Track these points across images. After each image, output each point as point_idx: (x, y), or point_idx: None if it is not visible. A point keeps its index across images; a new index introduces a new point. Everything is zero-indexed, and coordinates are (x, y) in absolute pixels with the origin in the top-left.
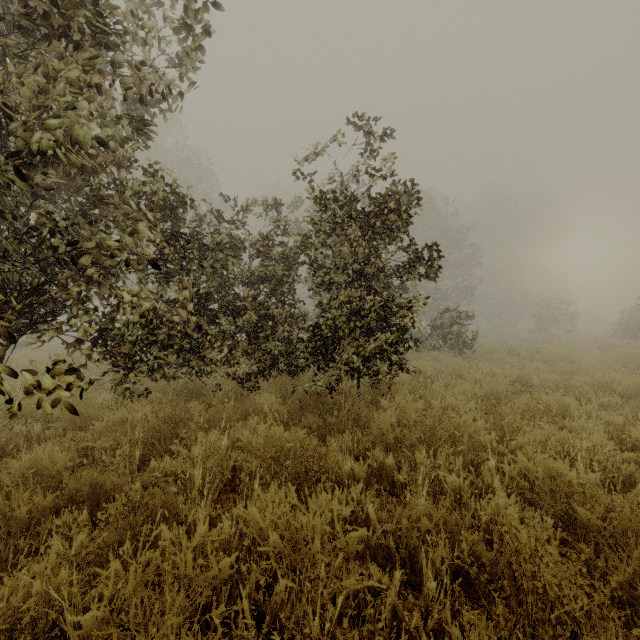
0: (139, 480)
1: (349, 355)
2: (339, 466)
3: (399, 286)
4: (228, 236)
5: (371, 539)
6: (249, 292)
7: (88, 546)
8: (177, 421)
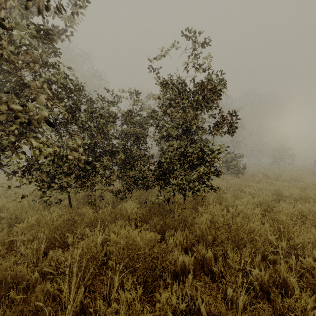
0: (39, 268)
1: (179, 180)
2: (175, 260)
3: (205, 140)
4: (108, 110)
5: None
6: (120, 142)
7: None
8: (72, 222)
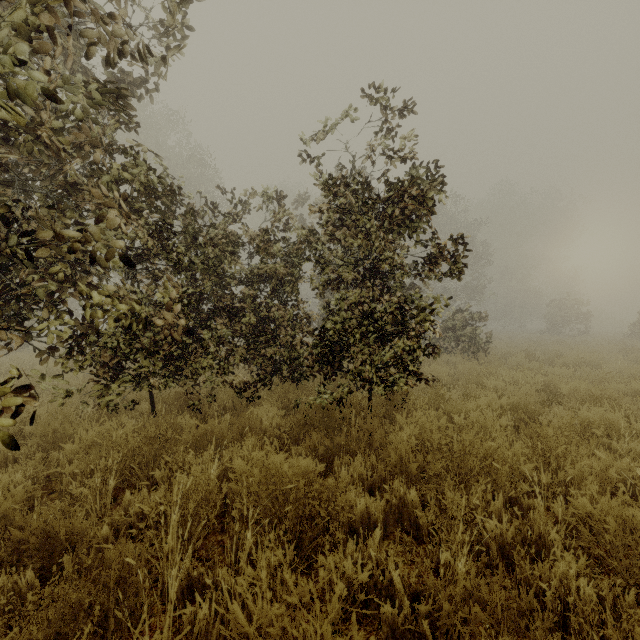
0: (108, 520)
1: (360, 364)
2: (351, 504)
3: (410, 285)
4: (225, 231)
5: (397, 618)
6: (248, 292)
7: (15, 637)
8: (162, 441)
